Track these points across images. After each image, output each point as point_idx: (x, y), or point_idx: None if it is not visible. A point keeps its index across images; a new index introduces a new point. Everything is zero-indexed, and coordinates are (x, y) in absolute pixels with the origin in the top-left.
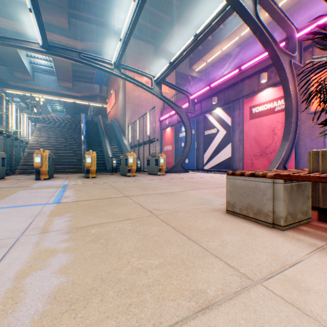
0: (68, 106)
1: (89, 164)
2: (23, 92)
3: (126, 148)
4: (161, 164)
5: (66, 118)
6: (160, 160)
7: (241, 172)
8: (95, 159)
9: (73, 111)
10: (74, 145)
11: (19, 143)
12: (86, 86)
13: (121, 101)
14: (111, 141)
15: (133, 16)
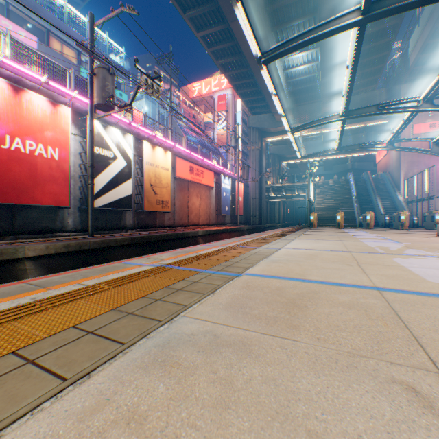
0: (326, 161)
1: (368, 220)
2: (294, 160)
3: (400, 205)
4: (436, 221)
5: (334, 180)
6: (434, 217)
7: (438, 223)
8: (372, 217)
9: (330, 164)
10: (345, 205)
11: (311, 206)
12: (348, 139)
13: (394, 154)
14: (380, 198)
15: (402, 123)
